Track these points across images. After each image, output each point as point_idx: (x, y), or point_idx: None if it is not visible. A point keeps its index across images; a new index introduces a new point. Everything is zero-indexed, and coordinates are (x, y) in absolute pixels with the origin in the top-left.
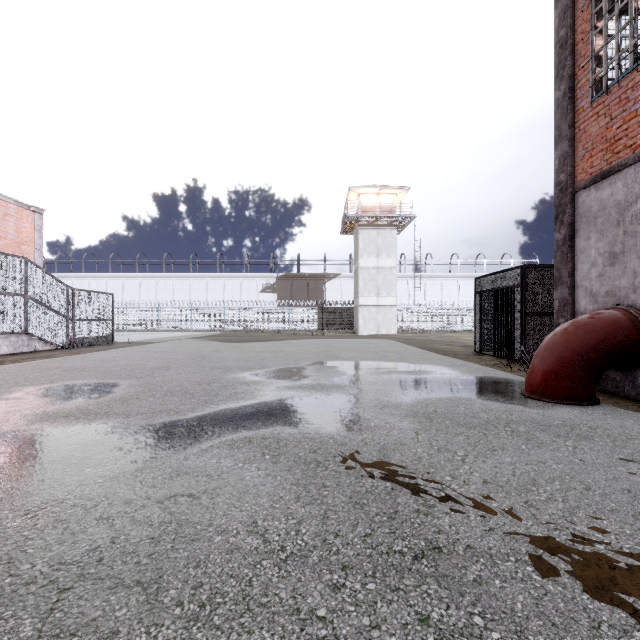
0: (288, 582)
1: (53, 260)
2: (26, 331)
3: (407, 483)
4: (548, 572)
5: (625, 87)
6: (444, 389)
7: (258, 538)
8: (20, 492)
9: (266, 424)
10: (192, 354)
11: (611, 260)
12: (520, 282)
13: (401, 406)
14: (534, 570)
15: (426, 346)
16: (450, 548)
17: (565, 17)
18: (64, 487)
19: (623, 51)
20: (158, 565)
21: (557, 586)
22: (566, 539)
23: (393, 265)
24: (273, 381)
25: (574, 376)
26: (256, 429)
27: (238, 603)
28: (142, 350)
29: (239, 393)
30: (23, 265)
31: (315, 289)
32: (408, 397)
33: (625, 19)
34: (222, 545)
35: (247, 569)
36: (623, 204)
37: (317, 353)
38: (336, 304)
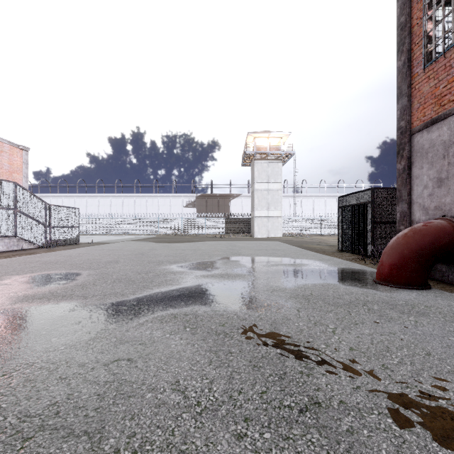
0: (202, 432)
1: (37, 184)
2: (16, 235)
3: (292, 350)
4: (404, 423)
5: (449, 57)
6: (317, 277)
7: (180, 395)
8: (1, 357)
9: (187, 304)
10: (135, 251)
11: (438, 183)
12: (371, 200)
13: (286, 290)
14: (393, 421)
15: (303, 246)
16: (327, 403)
17: (404, 7)
18: (34, 353)
19: (447, 31)
20: (102, 417)
21: (412, 435)
22: (416, 395)
23: (279, 188)
24: (193, 271)
25: (412, 268)
26: (180, 307)
27: (163, 450)
28: (99, 248)
29: (168, 280)
30: (14, 187)
31: (223, 205)
32: (291, 283)
33: (448, 9)
34: (152, 400)
35: (170, 421)
36: (447, 143)
37: (225, 251)
38: (238, 215)
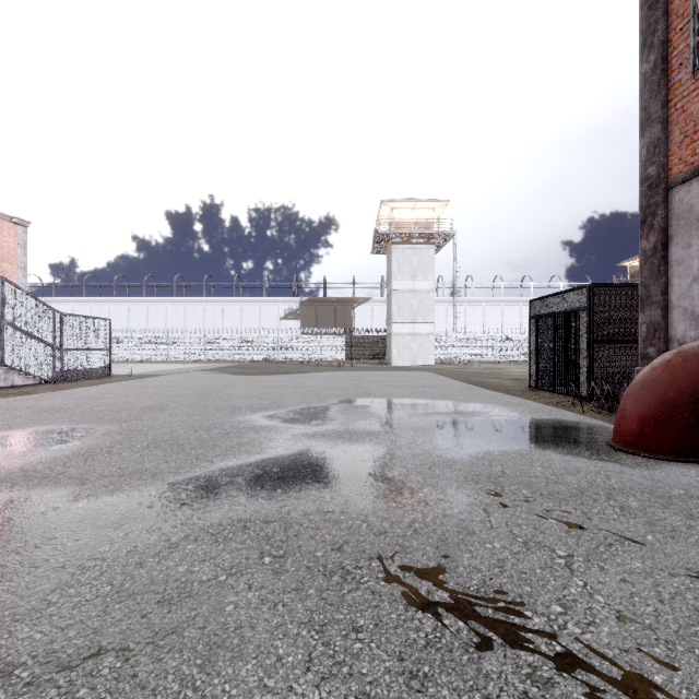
0: None
1: (50, 283)
2: (2, 362)
3: (492, 621)
4: None
5: None
6: (507, 438)
7: None
8: None
9: (272, 495)
10: (197, 390)
11: None
12: (587, 304)
13: (456, 464)
14: None
15: (471, 380)
16: None
17: None
18: None
19: None
20: None
21: None
22: None
23: (430, 288)
24: (289, 426)
25: (684, 424)
26: (257, 504)
27: None
28: (140, 385)
29: (243, 444)
30: None
31: (343, 315)
32: (463, 450)
33: None
34: None
35: None
36: None
37: (345, 388)
38: (366, 332)
